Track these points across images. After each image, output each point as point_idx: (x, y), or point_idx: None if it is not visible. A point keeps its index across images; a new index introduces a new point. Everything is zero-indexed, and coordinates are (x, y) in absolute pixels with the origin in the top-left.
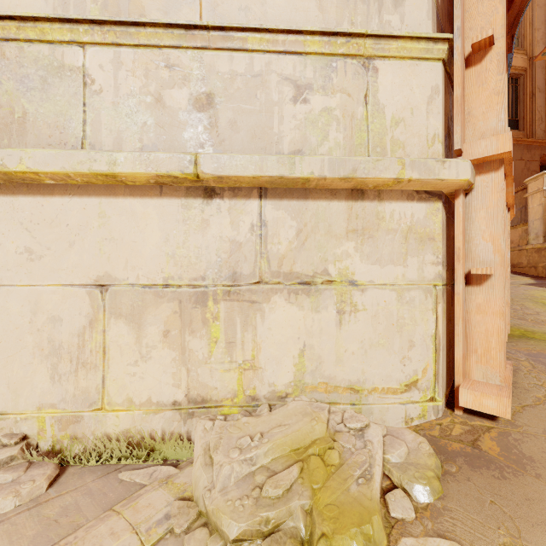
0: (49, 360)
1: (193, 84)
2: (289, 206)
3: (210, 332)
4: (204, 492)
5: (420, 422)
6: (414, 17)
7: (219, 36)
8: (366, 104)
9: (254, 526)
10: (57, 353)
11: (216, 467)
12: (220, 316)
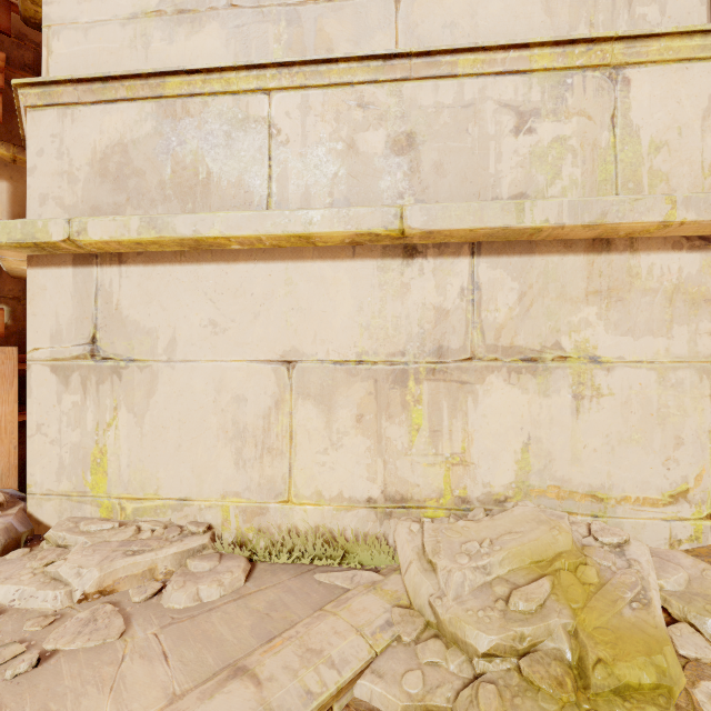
0: (234, 444)
1: (390, 124)
2: (509, 264)
3: (410, 418)
4: (432, 599)
5: (691, 547)
6: (680, 5)
7: (423, 63)
8: (613, 127)
9: (508, 641)
10: (241, 436)
11: (442, 573)
12: (423, 398)
